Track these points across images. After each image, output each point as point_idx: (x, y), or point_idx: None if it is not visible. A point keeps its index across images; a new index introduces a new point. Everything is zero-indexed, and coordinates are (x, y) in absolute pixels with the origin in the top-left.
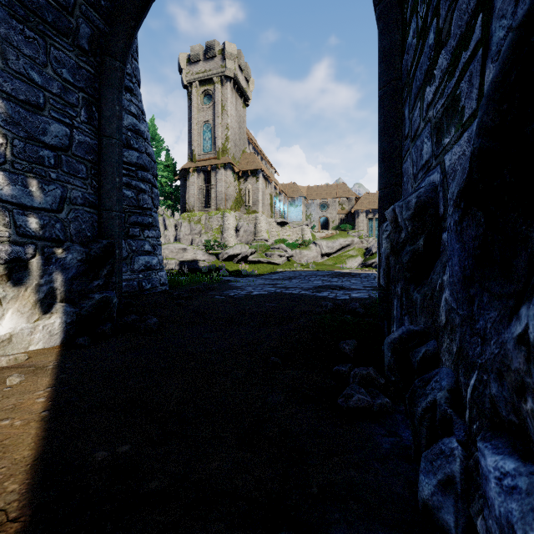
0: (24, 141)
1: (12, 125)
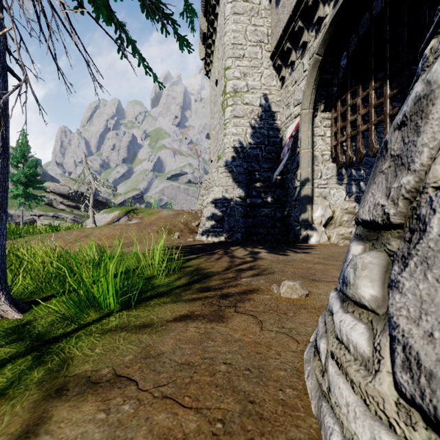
0: (368, 169)
1: (365, 165)
